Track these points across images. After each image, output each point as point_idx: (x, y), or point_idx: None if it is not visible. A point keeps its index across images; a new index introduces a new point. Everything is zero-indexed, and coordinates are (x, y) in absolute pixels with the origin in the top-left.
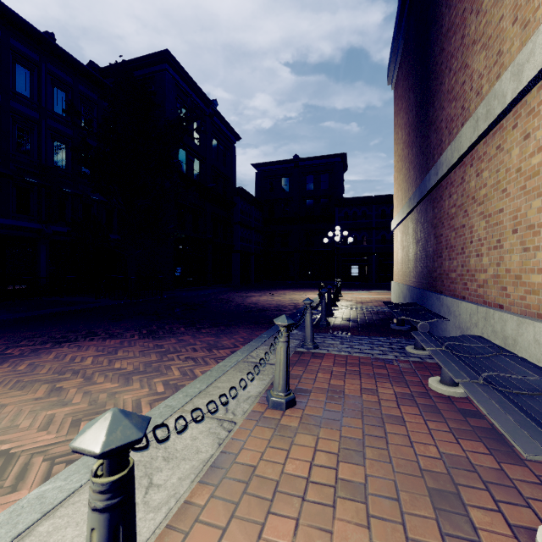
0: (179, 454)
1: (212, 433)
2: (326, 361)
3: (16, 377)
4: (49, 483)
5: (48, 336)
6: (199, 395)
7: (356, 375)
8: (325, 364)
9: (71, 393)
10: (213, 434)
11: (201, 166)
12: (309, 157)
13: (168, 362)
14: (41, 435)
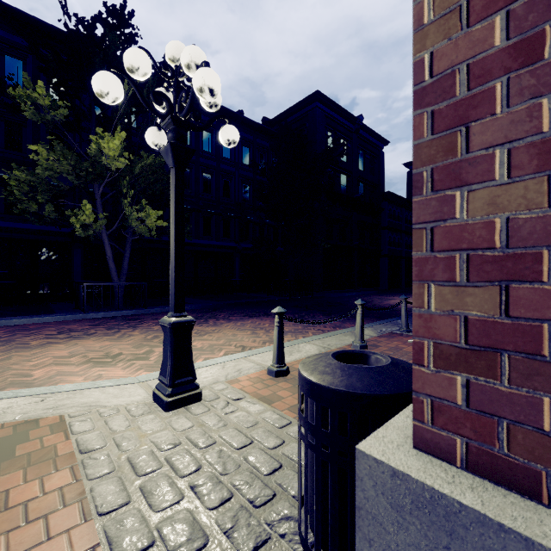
0: (303, 351)
1: (318, 349)
2: (409, 338)
3: (237, 327)
4: (260, 349)
5: (245, 313)
6: (317, 340)
7: None
8: (406, 340)
9: (261, 334)
10: (319, 350)
11: (348, 180)
12: None
13: (307, 330)
14: (252, 344)
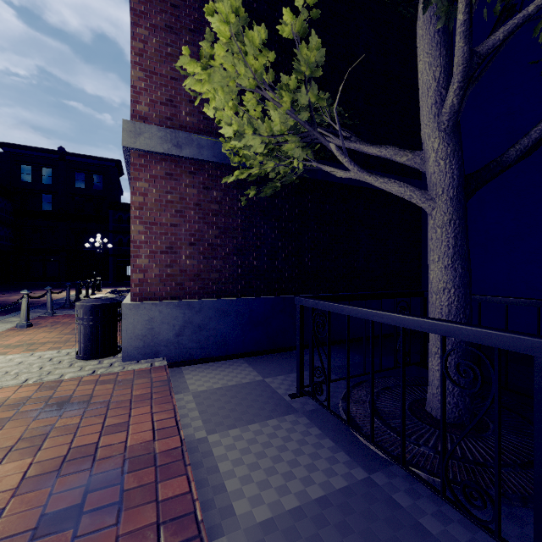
0: None
1: None
2: (58, 317)
3: None
4: None
5: None
6: None
7: (73, 318)
8: (57, 318)
9: None
10: None
11: None
12: (79, 154)
13: None
14: None
